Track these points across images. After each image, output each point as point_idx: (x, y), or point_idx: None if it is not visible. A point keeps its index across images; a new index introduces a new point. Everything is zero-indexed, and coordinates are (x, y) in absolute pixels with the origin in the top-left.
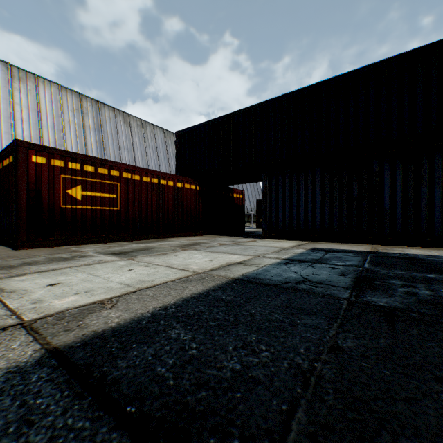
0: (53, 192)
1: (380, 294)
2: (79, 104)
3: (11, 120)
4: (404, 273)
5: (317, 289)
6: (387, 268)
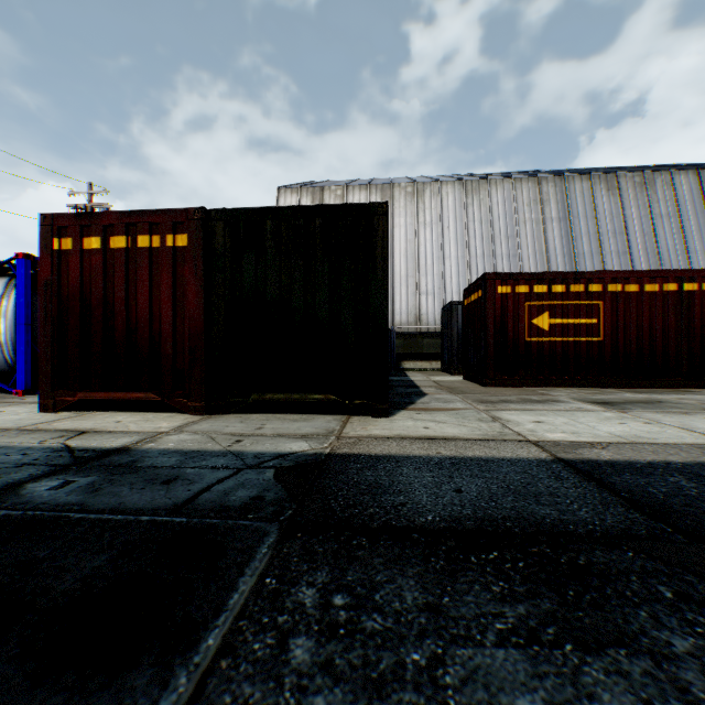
0: (516, 324)
1: None
2: (536, 191)
3: (465, 242)
4: None
5: None
6: None
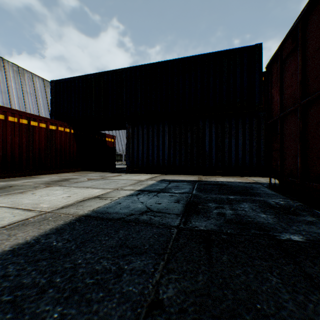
0: None
1: (202, 218)
2: None
3: None
4: (217, 196)
5: (155, 219)
6: (207, 193)
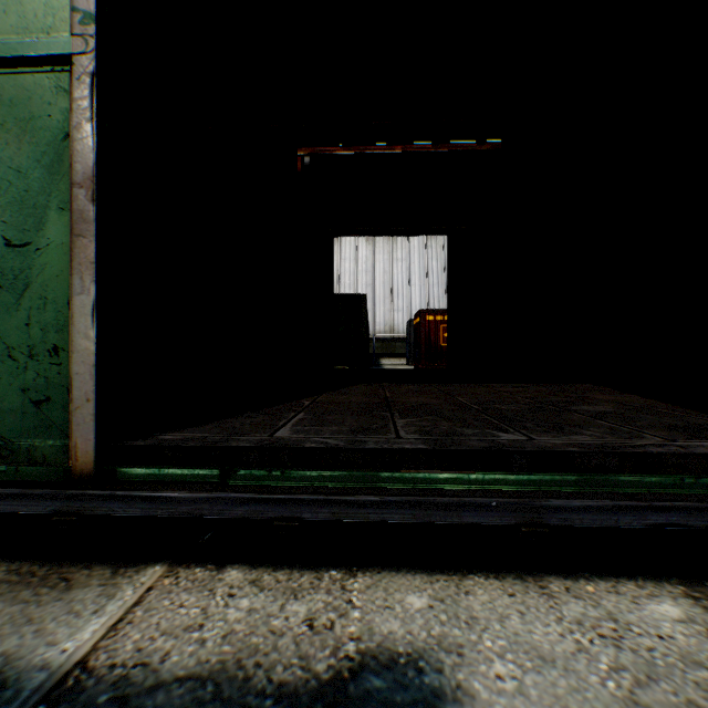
0: (437, 336)
1: None
2: None
3: (425, 274)
4: None
5: None
6: None
